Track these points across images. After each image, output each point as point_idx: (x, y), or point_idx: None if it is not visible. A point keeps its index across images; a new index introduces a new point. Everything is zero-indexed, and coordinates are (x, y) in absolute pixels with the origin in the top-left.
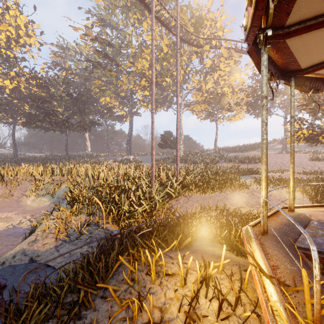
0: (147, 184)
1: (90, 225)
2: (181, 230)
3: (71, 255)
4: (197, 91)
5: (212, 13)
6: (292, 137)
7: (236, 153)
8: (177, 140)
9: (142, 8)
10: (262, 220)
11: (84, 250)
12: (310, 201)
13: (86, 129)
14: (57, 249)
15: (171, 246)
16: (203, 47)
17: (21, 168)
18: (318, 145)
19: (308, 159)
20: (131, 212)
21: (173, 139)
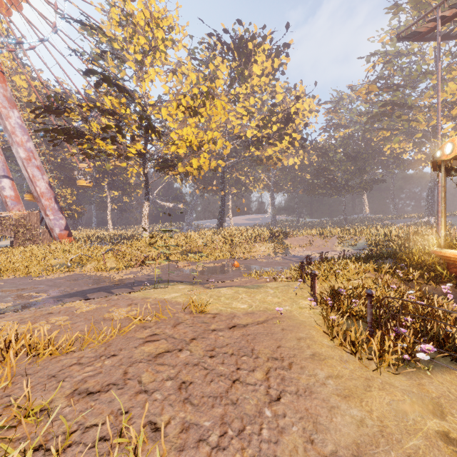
0: None
1: None
2: None
3: None
4: None
5: None
6: None
7: None
8: None
9: None
10: None
11: None
12: None
13: (366, 189)
14: None
15: None
16: None
17: (324, 229)
18: None
19: None
20: None
21: None
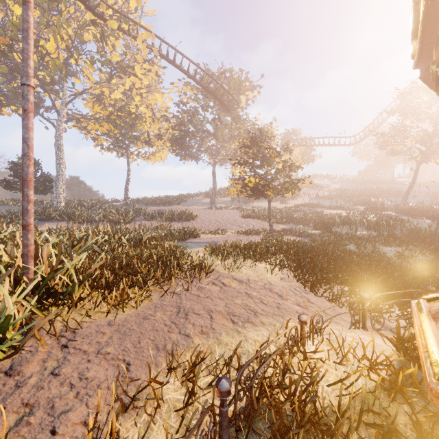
0: None
1: None
2: None
3: None
4: (94, 100)
5: None
6: None
7: (157, 207)
8: (27, 147)
9: None
10: None
11: None
12: (298, 280)
13: None
14: None
15: None
16: (107, 21)
17: None
18: (240, 201)
19: (239, 216)
20: None
21: (42, 176)
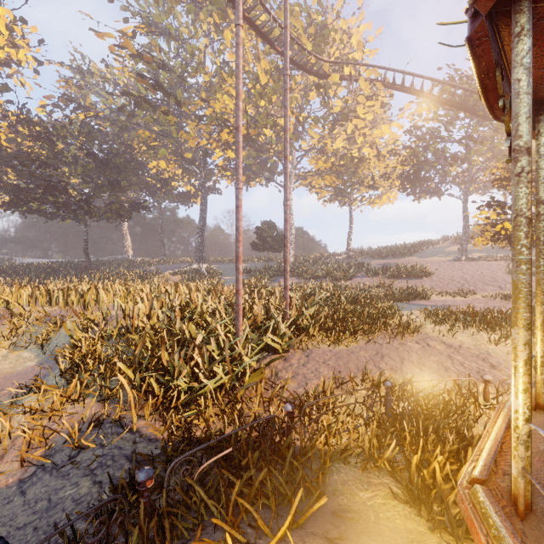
0: (229, 325)
1: (103, 423)
2: (297, 435)
3: (51, 505)
4: (317, 153)
5: (344, 20)
6: (541, 246)
7: (383, 260)
8: (287, 241)
9: (223, 6)
10: (523, 479)
11: (81, 493)
12: None
13: (122, 216)
14: (22, 489)
15: (277, 537)
16: (329, 78)
17: None
18: None
19: (504, 272)
20: (192, 393)
21: (277, 236)
